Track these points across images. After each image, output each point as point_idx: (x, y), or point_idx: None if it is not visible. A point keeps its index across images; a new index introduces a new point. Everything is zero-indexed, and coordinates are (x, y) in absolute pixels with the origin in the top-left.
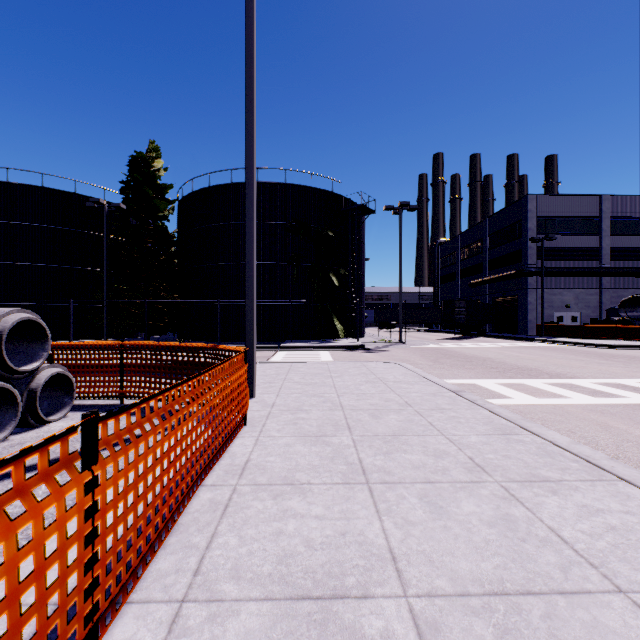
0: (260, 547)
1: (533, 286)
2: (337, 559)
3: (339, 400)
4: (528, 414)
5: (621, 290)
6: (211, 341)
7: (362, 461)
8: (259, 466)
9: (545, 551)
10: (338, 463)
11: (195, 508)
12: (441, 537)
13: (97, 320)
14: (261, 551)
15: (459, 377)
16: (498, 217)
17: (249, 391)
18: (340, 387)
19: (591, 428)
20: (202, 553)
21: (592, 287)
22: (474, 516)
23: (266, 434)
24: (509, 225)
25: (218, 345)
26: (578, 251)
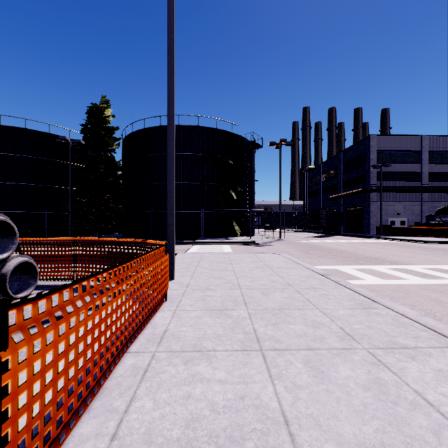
0: (171, 411)
1: (374, 199)
2: (237, 423)
3: (237, 281)
4: (378, 292)
5: (436, 202)
6: (146, 238)
7: (256, 331)
8: (174, 335)
9: (416, 414)
10: (237, 332)
11: (119, 373)
12: (325, 400)
13: (64, 223)
14: (172, 415)
15: (324, 264)
16: (349, 151)
17: (170, 275)
18: (238, 271)
19: (428, 302)
20: (120, 417)
21: (415, 200)
22: (351, 380)
23: (181, 308)
24: (357, 156)
25: (146, 240)
26: (406, 175)
